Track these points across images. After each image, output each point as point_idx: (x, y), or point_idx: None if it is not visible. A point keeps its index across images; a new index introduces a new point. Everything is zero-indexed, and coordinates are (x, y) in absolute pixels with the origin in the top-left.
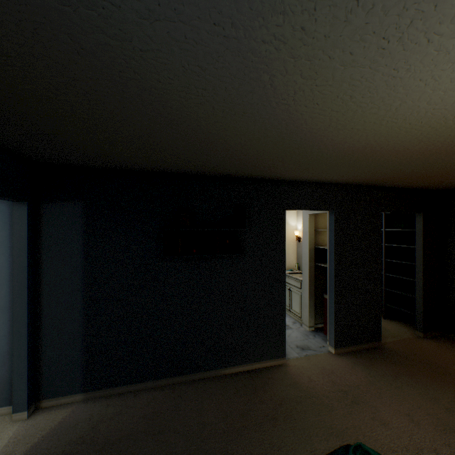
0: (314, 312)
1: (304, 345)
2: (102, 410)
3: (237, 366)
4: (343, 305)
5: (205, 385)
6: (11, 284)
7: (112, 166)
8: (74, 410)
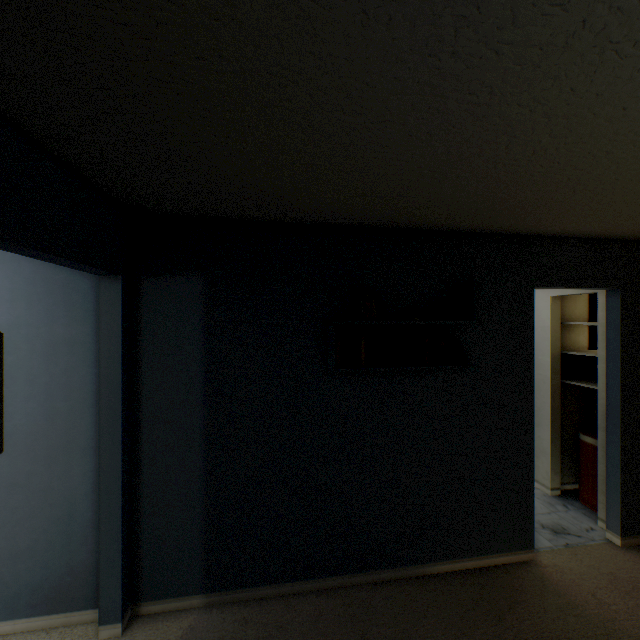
0: (558, 463)
1: (554, 523)
2: (237, 631)
3: (452, 561)
4: (635, 459)
5: (402, 595)
6: (96, 410)
7: (252, 213)
8: (192, 626)
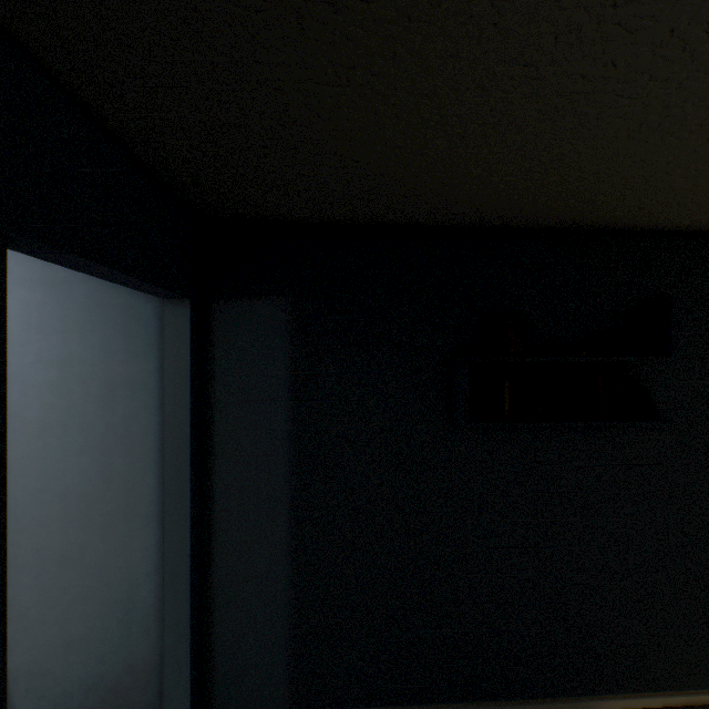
0: None
1: None
2: None
3: (627, 694)
4: None
5: None
6: (159, 469)
7: (354, 212)
8: None
